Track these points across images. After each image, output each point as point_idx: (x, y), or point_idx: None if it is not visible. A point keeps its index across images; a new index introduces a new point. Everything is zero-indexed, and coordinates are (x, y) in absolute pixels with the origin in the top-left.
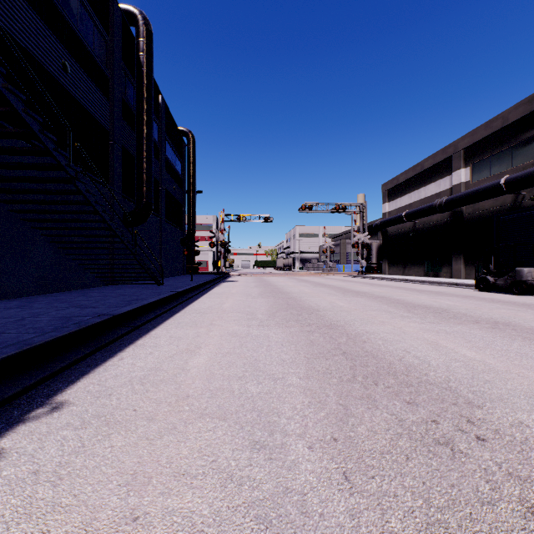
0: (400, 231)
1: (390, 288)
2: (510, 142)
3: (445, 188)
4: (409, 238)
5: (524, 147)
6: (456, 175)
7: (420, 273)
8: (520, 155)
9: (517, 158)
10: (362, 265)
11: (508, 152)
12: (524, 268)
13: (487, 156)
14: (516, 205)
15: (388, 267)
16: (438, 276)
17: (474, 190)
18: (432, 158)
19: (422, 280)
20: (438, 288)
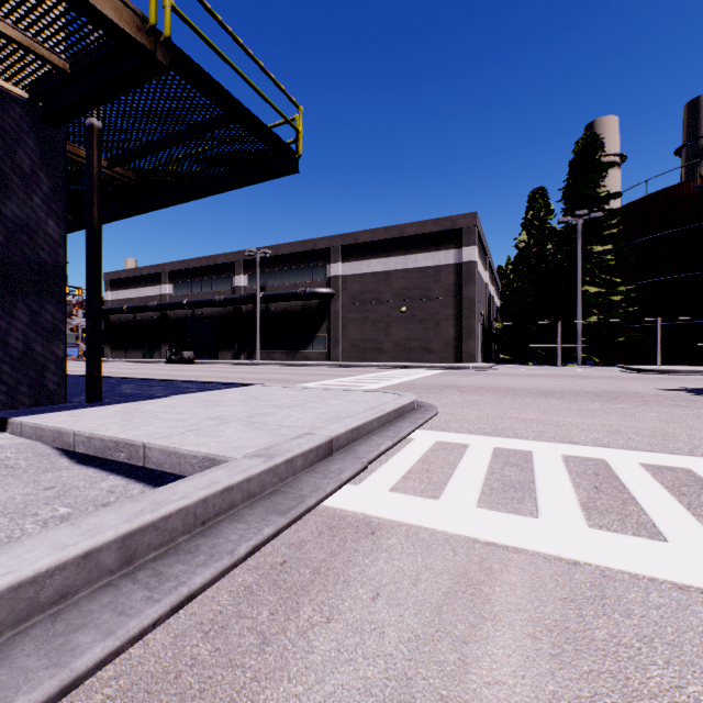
0: (123, 320)
1: (116, 365)
2: (191, 278)
3: (158, 294)
4: (131, 327)
5: (197, 284)
6: (165, 288)
7: (140, 356)
8: (196, 288)
9: (195, 289)
10: (83, 349)
11: (191, 283)
12: (185, 351)
13: (181, 282)
14: (194, 316)
15: (111, 351)
16: (153, 358)
17: (173, 303)
18: (149, 269)
19: (140, 361)
20: (148, 364)
